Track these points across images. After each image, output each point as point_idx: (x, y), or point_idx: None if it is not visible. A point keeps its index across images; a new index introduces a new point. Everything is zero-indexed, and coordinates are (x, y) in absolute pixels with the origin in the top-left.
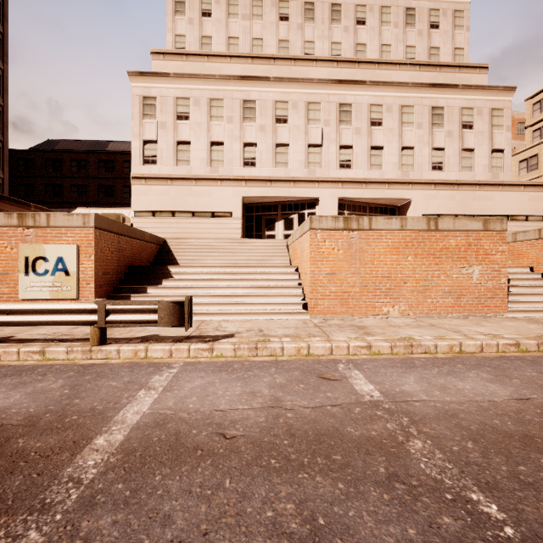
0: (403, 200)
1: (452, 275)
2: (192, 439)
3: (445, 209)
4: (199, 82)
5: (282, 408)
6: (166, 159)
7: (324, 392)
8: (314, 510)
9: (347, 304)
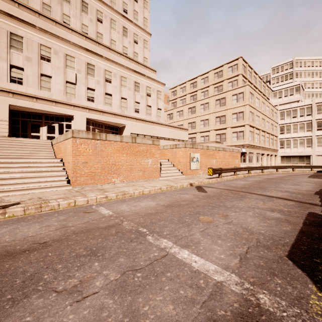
0: (122, 124)
1: (141, 163)
2: (19, 249)
3: (140, 131)
4: None
5: (67, 227)
6: None
7: (87, 217)
8: (91, 247)
9: (94, 178)
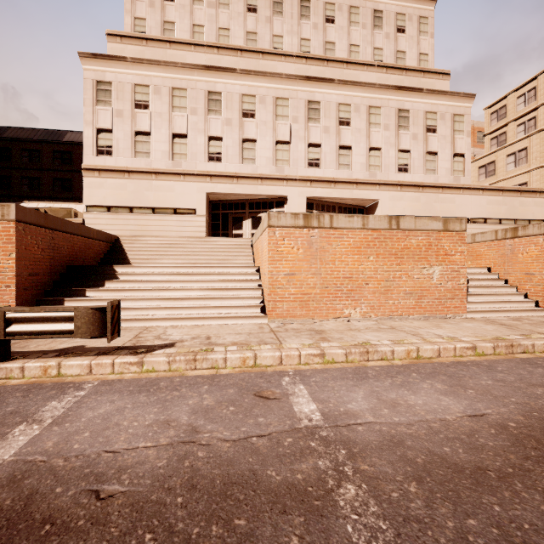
0: (371, 201)
1: (413, 275)
2: (48, 503)
3: (410, 210)
4: (160, 69)
5: (195, 443)
6: (123, 151)
7: (256, 416)
8: None
9: (307, 306)
